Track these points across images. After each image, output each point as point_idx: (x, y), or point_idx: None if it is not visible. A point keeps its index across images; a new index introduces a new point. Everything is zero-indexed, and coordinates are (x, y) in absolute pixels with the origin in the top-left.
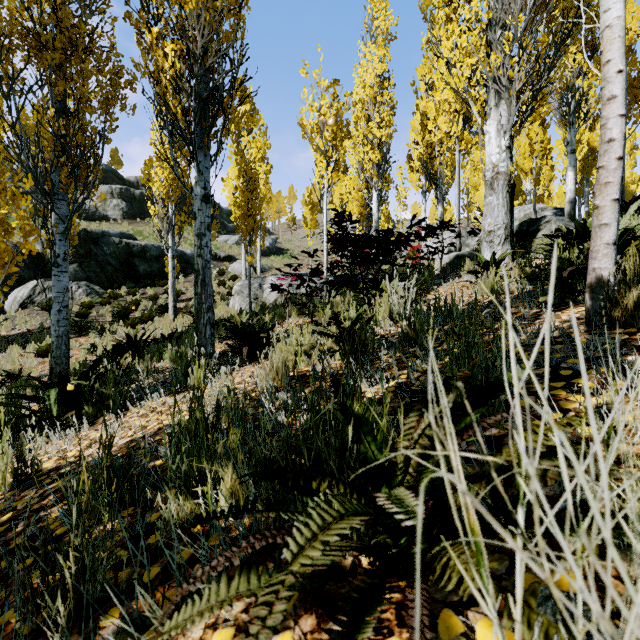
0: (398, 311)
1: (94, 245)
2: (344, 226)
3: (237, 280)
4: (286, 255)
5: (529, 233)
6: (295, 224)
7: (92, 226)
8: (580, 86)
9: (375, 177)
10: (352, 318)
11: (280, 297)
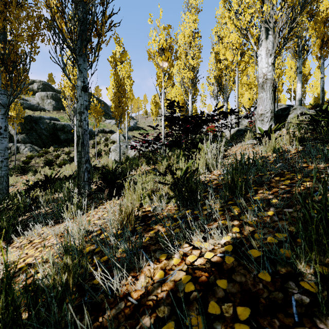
0: (212, 163)
1: (35, 124)
2: (174, 109)
3: (115, 143)
4: (142, 130)
5: (283, 116)
6: (147, 114)
7: (35, 114)
8: (305, 35)
9: (190, 86)
10: (181, 168)
11: (137, 153)
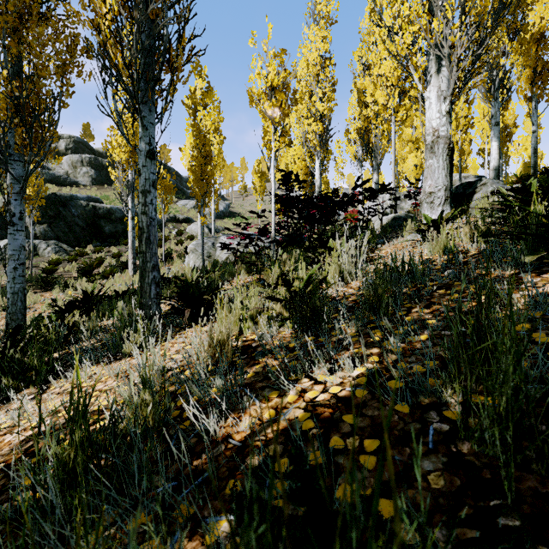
0: (348, 270)
1: (63, 207)
2: (291, 186)
3: (194, 240)
4: (238, 218)
5: (465, 195)
6: (246, 191)
7: (63, 191)
8: (504, 64)
9: (318, 147)
10: (301, 278)
11: (231, 255)
